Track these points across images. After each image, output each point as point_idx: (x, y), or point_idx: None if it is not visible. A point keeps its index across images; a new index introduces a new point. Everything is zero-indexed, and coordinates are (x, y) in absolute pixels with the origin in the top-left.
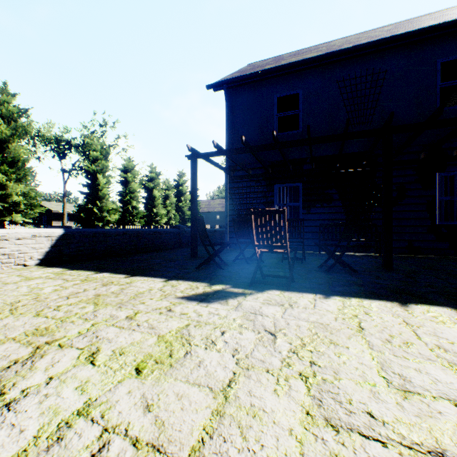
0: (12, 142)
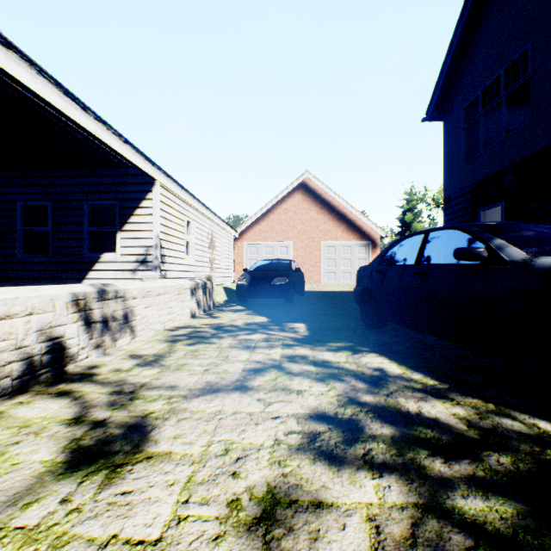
0: (413, 222)
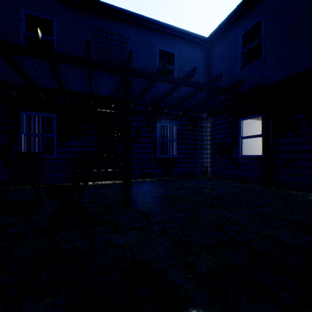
0: None
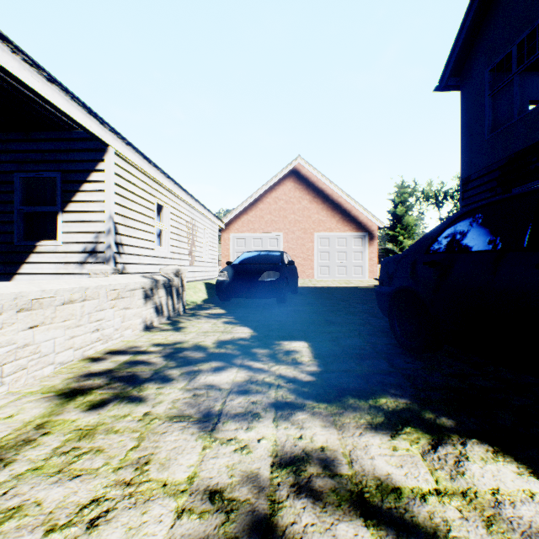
0: (405, 215)
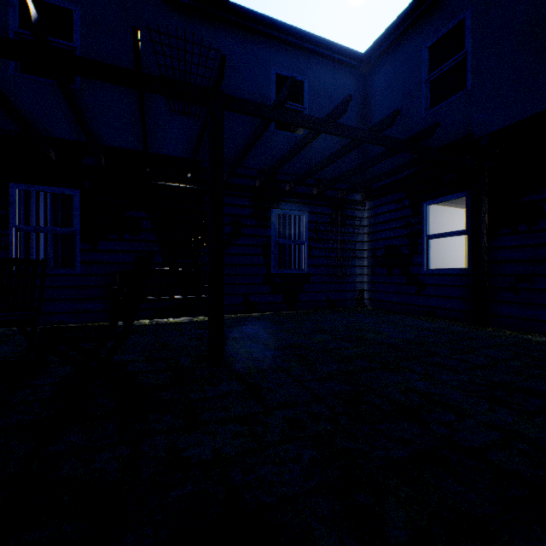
0: None
